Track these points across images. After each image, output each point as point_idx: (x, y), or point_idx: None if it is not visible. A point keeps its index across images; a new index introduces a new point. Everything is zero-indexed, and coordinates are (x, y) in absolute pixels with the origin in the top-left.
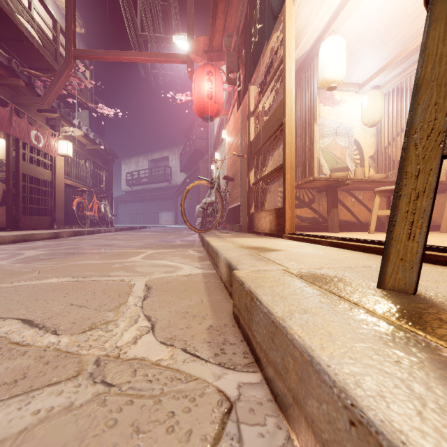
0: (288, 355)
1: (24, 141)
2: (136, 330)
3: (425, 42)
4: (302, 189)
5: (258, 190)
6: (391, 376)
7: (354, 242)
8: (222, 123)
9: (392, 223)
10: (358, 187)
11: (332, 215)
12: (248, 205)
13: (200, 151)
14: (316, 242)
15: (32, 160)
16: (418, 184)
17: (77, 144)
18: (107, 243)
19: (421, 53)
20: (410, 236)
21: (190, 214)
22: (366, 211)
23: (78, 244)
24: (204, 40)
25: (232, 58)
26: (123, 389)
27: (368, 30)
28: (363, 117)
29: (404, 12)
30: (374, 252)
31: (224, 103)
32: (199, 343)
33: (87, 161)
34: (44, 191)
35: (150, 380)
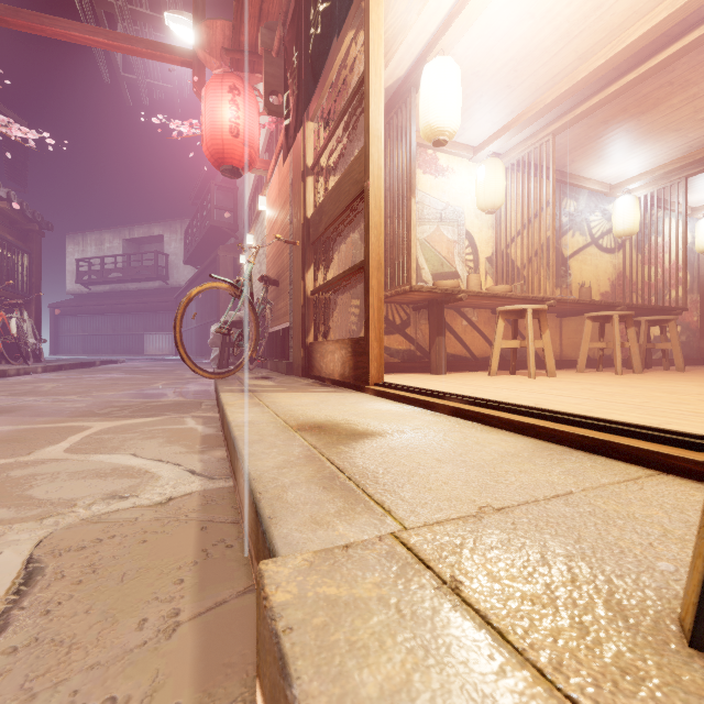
0: None
1: None
2: None
3: None
4: (391, 304)
5: (320, 303)
6: None
7: (496, 409)
8: (259, 185)
9: None
10: (473, 304)
11: (437, 347)
12: (303, 329)
13: (221, 231)
14: (426, 406)
15: None
16: None
17: None
18: (6, 404)
19: None
20: None
21: (202, 339)
22: (482, 340)
23: None
24: (223, 28)
25: (276, 68)
26: None
27: (490, 61)
28: (479, 198)
29: (540, 43)
30: (539, 435)
31: (262, 151)
32: None
33: None
34: None
35: None
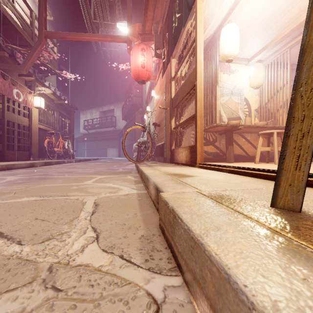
0: (205, 268)
1: (8, 97)
2: (84, 239)
3: (309, 16)
4: (208, 132)
5: (177, 133)
6: (303, 296)
7: (247, 170)
8: (152, 85)
9: (283, 156)
10: (247, 131)
11: (229, 150)
12: (170, 143)
13: (136, 106)
14: (219, 170)
15: (14, 111)
16: (304, 126)
17: (48, 99)
18: (69, 170)
19: (306, 24)
20: (297, 167)
21: (129, 150)
22: (252, 148)
23: (47, 172)
24: (139, 26)
25: (159, 39)
26: (69, 294)
27: (254, 20)
28: (250, 82)
29: (280, 8)
30: (261, 177)
31: (153, 71)
32: (133, 251)
33: (55, 112)
34: (23, 133)
35: (92, 285)
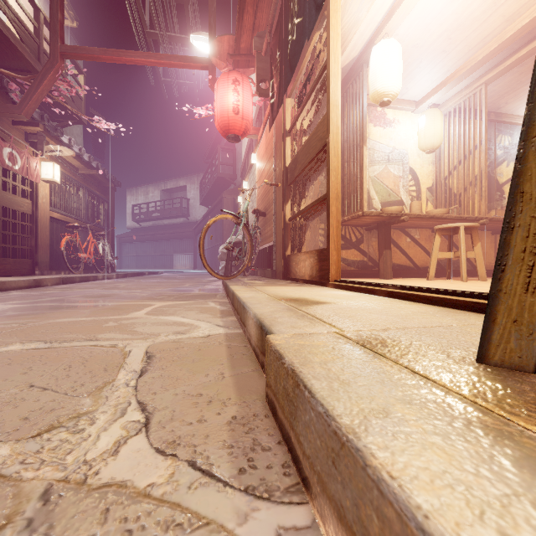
0: (367, 505)
1: None
2: (121, 428)
3: None
4: (348, 226)
5: (295, 227)
6: None
7: (418, 291)
8: (251, 145)
9: (501, 267)
10: (414, 224)
11: (385, 258)
12: (283, 246)
13: (225, 180)
14: (369, 292)
15: (6, 187)
16: None
17: (67, 167)
18: (104, 293)
19: None
20: (528, 287)
21: (212, 257)
22: (423, 253)
23: (64, 295)
24: (229, 40)
25: (264, 63)
26: None
27: (427, 35)
28: (420, 141)
29: (470, 14)
30: (446, 305)
31: (254, 121)
32: (215, 450)
33: (81, 189)
34: (22, 226)
35: (129, 531)
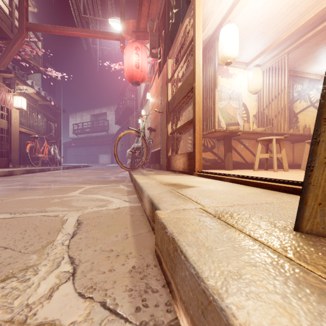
0: None
1: None
2: (56, 277)
3: None
4: (206, 138)
5: (174, 138)
6: None
7: (250, 179)
8: (147, 88)
9: (310, 168)
10: (246, 137)
11: (228, 157)
12: (166, 150)
13: (130, 109)
14: (219, 179)
15: None
16: None
17: (31, 100)
18: (53, 179)
19: None
20: None
21: (123, 156)
22: (251, 154)
23: (28, 181)
24: (133, 22)
25: (155, 37)
26: None
27: (254, 22)
28: (249, 87)
29: (279, 11)
30: (267, 188)
31: (148, 73)
32: (120, 293)
33: (39, 114)
34: (1, 136)
35: None
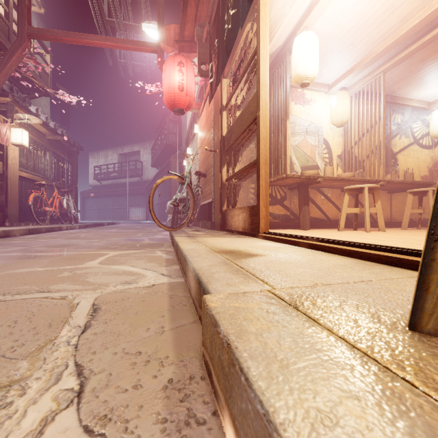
0: None
1: None
2: (52, 399)
3: None
4: (274, 186)
5: (230, 186)
6: None
7: (336, 244)
8: (194, 118)
9: (434, 237)
10: (328, 185)
11: (304, 212)
12: (220, 202)
13: (172, 147)
14: (293, 243)
15: None
16: None
17: (35, 133)
18: (65, 243)
19: None
20: None
21: (161, 210)
22: (334, 208)
23: (29, 245)
24: (175, 28)
25: (204, 49)
26: None
27: (339, 30)
28: (332, 117)
29: (373, 14)
30: (360, 257)
31: (196, 98)
32: (148, 427)
33: (47, 152)
34: None
35: None
